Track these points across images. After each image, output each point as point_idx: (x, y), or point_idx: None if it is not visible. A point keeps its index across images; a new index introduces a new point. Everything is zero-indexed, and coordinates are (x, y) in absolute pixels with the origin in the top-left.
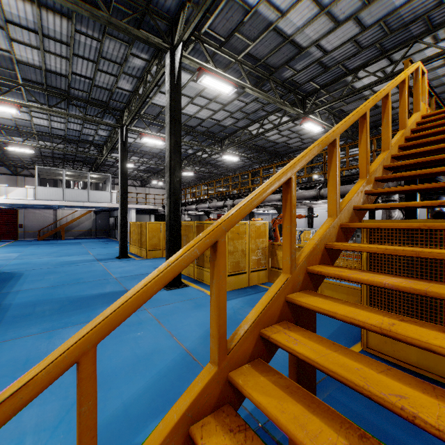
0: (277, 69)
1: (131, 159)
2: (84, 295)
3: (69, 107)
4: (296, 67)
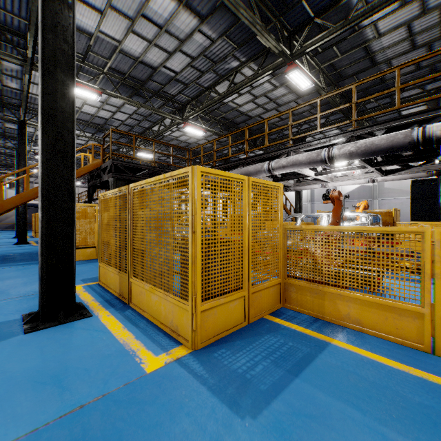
0: (103, 125)
1: None
2: None
3: None
4: (114, 125)
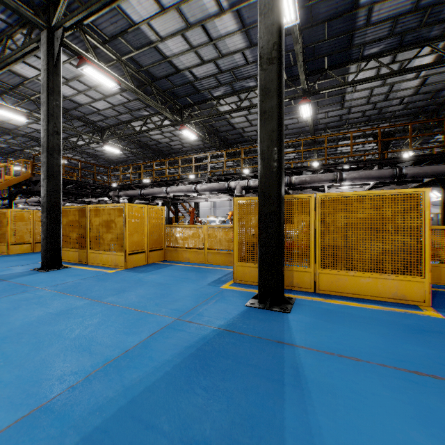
0: (12, 130)
1: None
2: None
3: None
4: (26, 131)
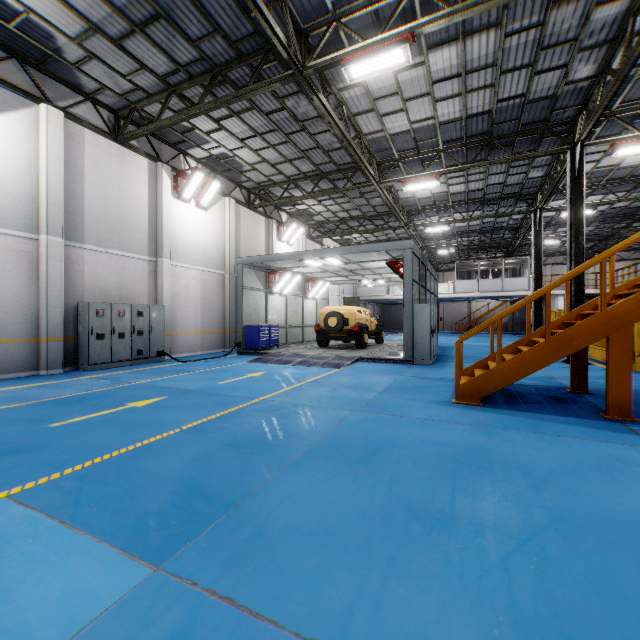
0: None
1: (556, 232)
2: None
3: (484, 207)
4: None
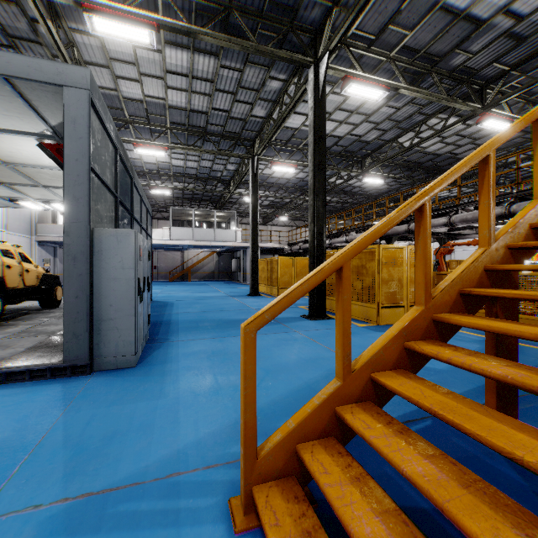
0: (442, 57)
1: None
2: (233, 319)
3: (204, 144)
4: (471, 49)
